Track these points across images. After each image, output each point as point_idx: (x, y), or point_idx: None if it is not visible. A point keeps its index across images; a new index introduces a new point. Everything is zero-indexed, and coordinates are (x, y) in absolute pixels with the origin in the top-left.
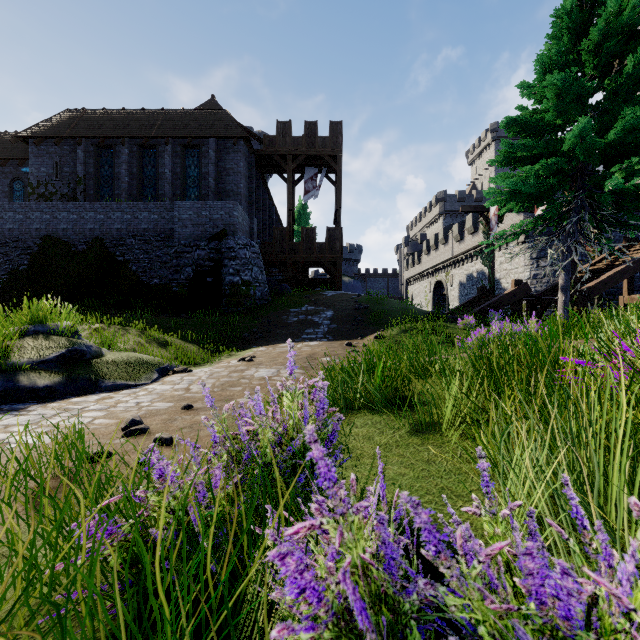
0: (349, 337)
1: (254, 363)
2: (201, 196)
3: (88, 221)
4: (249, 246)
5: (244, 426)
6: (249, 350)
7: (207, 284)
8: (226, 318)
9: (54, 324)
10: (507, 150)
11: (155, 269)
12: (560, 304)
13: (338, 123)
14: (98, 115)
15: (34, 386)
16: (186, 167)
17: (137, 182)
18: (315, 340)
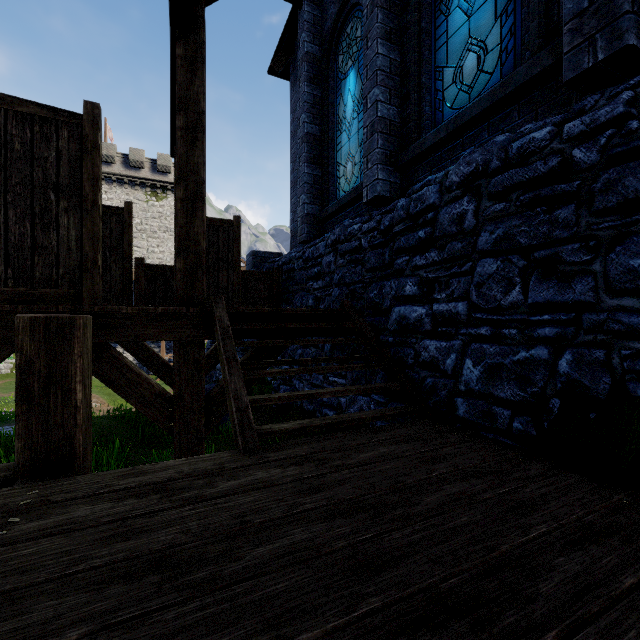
0: None
1: None
2: None
3: None
4: None
5: None
6: None
7: None
8: None
9: None
10: None
11: None
12: None
13: None
14: None
15: None
16: None
17: None
18: None
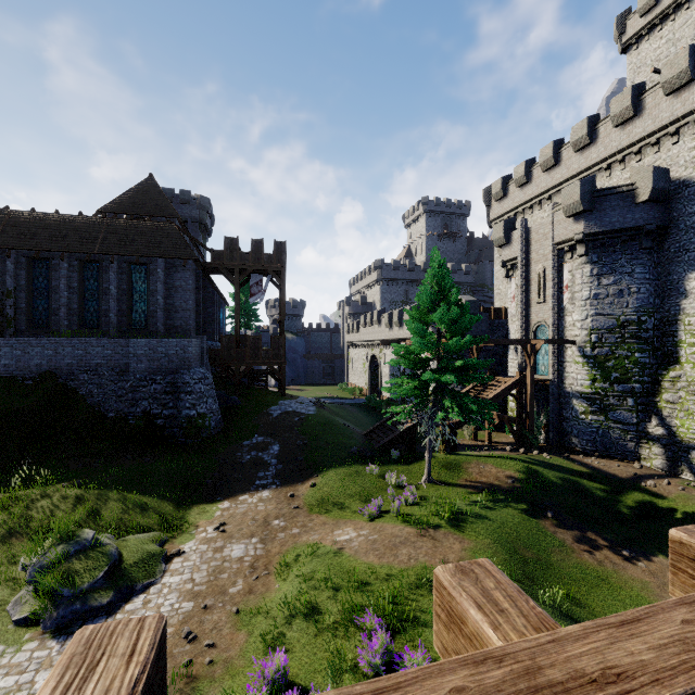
0: (292, 482)
1: (227, 535)
2: (149, 312)
3: (34, 356)
4: (204, 379)
5: (265, 666)
6: (216, 505)
7: (164, 416)
8: (187, 458)
9: (84, 538)
10: (397, 354)
11: (110, 403)
12: (426, 459)
13: (282, 242)
14: (28, 219)
15: (102, 604)
16: (132, 282)
17: (78, 297)
18: (267, 488)
